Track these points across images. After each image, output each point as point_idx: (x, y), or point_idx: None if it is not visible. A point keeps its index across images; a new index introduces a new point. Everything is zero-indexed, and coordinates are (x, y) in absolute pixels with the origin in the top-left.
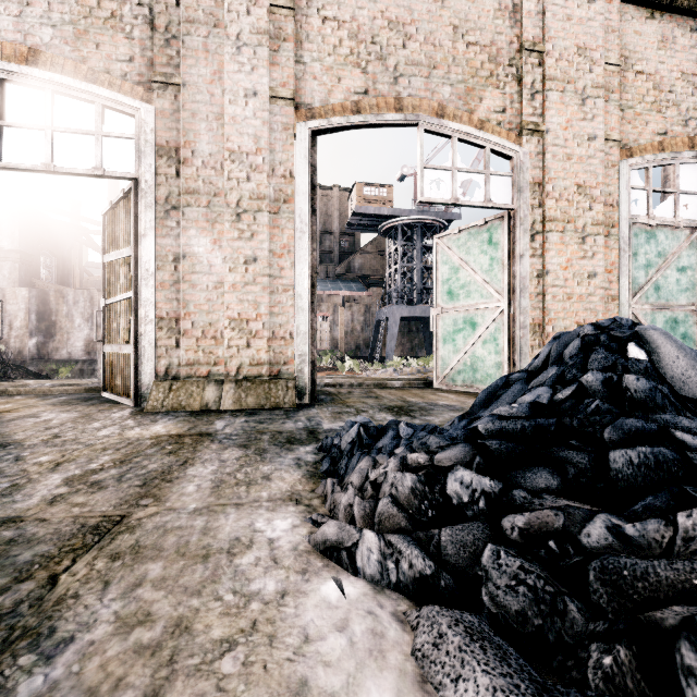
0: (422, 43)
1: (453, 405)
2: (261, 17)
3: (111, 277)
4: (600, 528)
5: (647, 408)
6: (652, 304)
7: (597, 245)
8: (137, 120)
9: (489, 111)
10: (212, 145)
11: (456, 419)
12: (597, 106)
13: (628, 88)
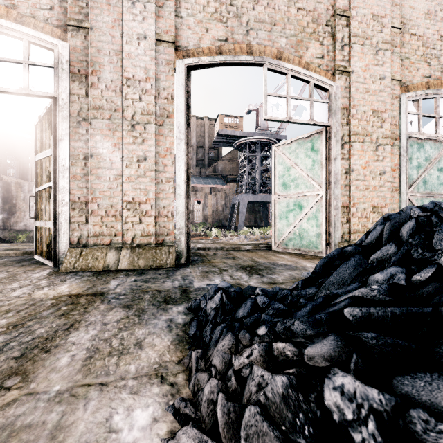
0: (266, 6)
1: (289, 265)
2: None
3: (40, 171)
4: None
5: None
6: (422, 193)
7: (385, 152)
8: (56, 53)
9: (312, 57)
10: (113, 74)
11: (300, 283)
12: (385, 55)
13: (406, 45)
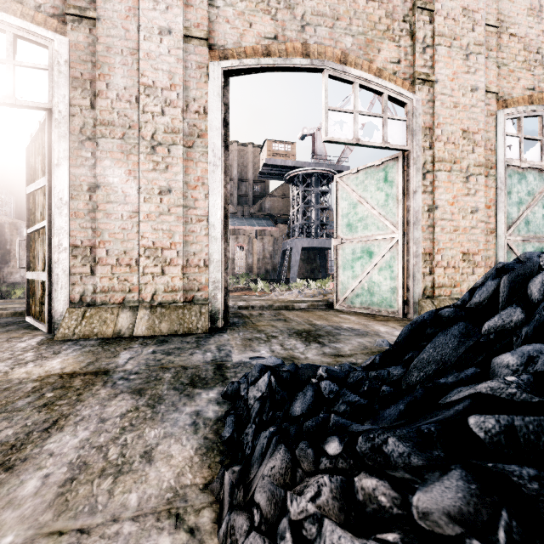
0: None
1: (357, 329)
2: None
3: (33, 207)
4: None
5: None
6: (524, 236)
7: (478, 184)
8: (51, 51)
9: (386, 61)
10: (127, 79)
11: (377, 358)
12: (478, 61)
13: (504, 48)
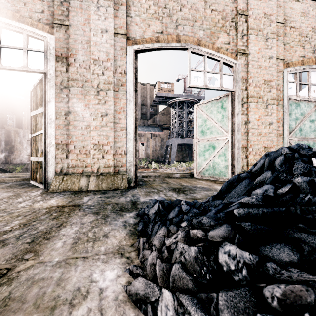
0: (189, 9)
1: (205, 187)
2: None
3: (34, 123)
4: None
5: None
6: (298, 137)
7: (273, 109)
8: (46, 42)
9: (222, 43)
10: (85, 56)
11: (211, 198)
12: (273, 42)
13: (287, 34)
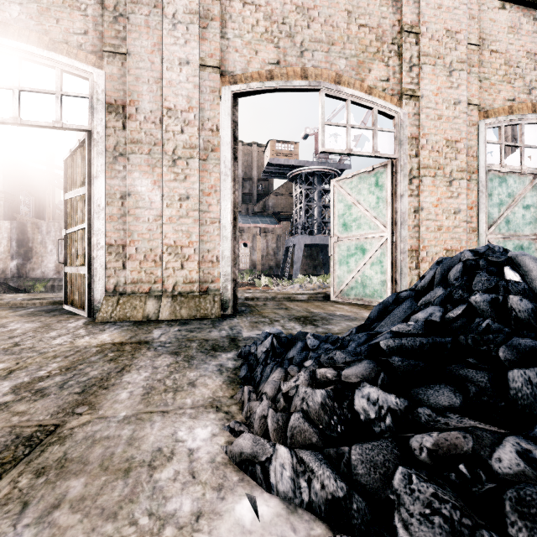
0: (322, 24)
1: (348, 315)
2: (193, 0)
3: (71, 211)
4: (510, 453)
5: (530, 326)
6: (504, 234)
7: (461, 187)
8: (90, 82)
9: (376, 80)
10: (153, 104)
11: (354, 330)
12: (461, 77)
13: (485, 64)
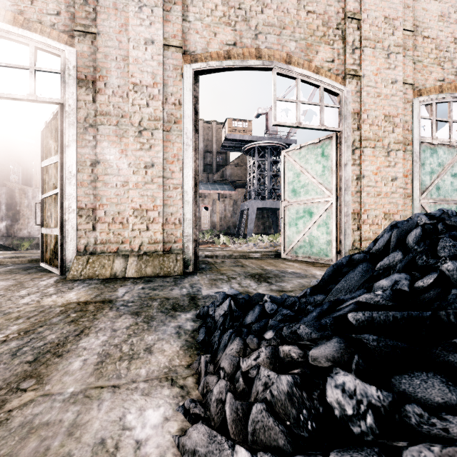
0: (275, 10)
1: (298, 272)
2: None
3: (46, 178)
4: None
5: None
6: (435, 199)
7: (397, 157)
8: (63, 59)
9: (322, 61)
10: (120, 79)
11: (308, 290)
12: (397, 59)
13: (418, 48)
